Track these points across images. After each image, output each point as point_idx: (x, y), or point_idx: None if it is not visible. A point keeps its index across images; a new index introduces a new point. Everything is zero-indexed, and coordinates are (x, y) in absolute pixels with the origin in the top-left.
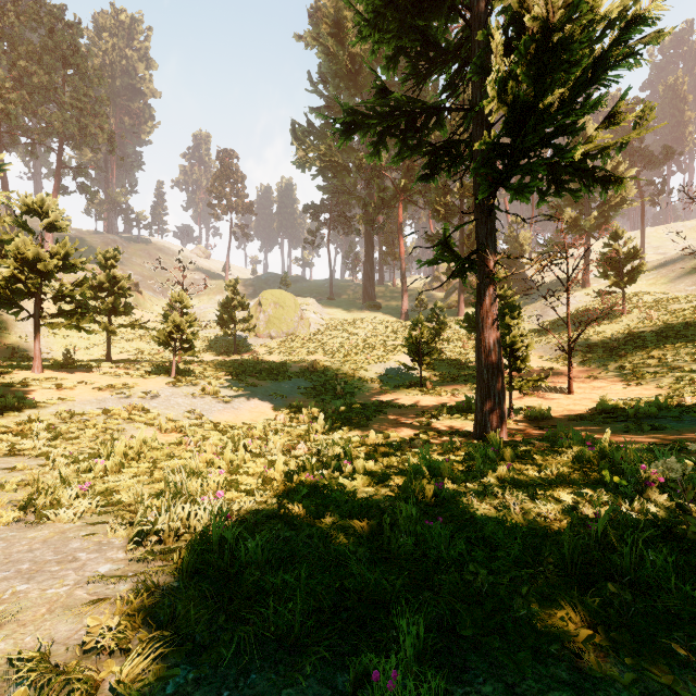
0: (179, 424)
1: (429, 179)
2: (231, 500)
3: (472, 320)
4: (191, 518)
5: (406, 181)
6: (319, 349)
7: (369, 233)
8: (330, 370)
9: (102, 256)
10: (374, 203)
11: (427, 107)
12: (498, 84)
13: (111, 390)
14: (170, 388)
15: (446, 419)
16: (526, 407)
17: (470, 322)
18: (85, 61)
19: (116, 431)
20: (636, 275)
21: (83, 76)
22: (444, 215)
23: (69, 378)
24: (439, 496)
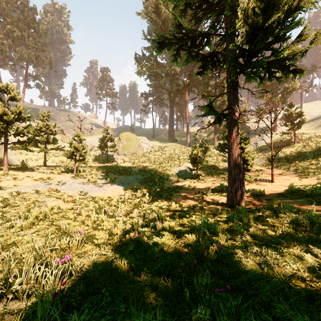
0: (74, 198)
1: (201, 74)
2: (85, 252)
3: (222, 146)
4: (43, 278)
5: (189, 80)
6: (147, 160)
7: (171, 106)
8: (152, 170)
9: (42, 115)
10: (174, 91)
11: (202, 33)
12: (243, 11)
13: (41, 181)
14: (72, 179)
15: (210, 195)
16: (251, 189)
17: (221, 147)
18: (38, 26)
19: (41, 202)
20: (301, 124)
21: (37, 33)
22: (207, 97)
23: (21, 174)
24: (219, 253)
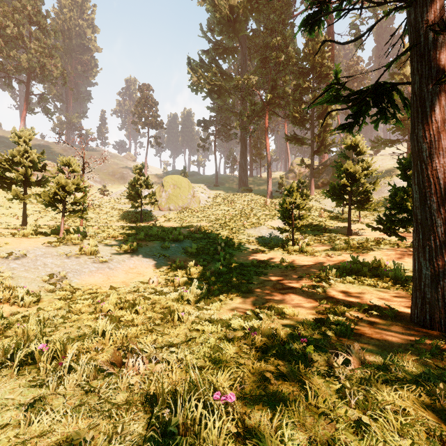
0: (17, 292)
1: (313, 26)
2: None
3: (337, 188)
4: None
5: (271, 95)
6: (205, 218)
7: (243, 137)
8: (212, 233)
9: (17, 134)
10: (247, 114)
11: None
12: None
13: None
14: (44, 248)
15: (337, 283)
16: None
17: (335, 191)
18: (45, 20)
19: None
20: None
21: (43, 30)
22: (299, 120)
23: None
24: None
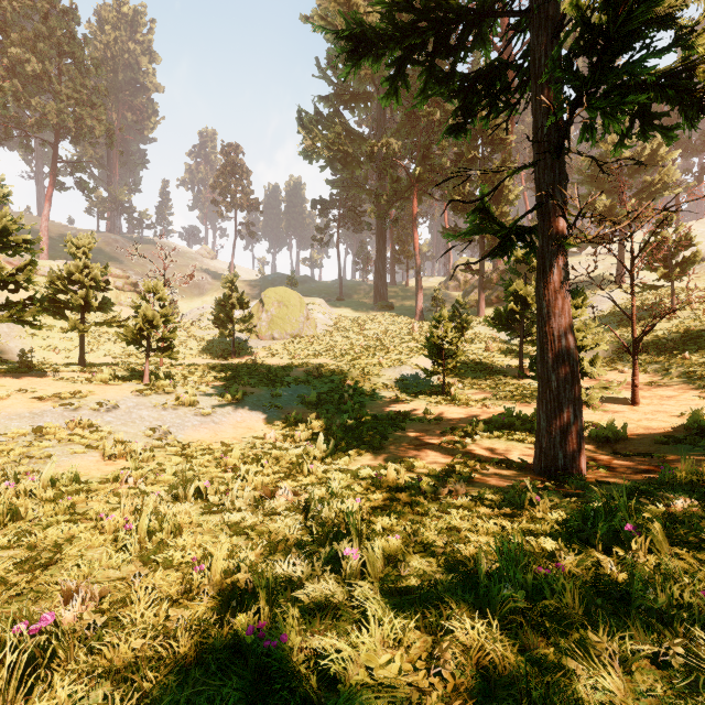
0: (131, 447)
1: (459, 133)
2: None
3: (503, 316)
4: None
5: (421, 169)
6: (325, 352)
7: (380, 228)
8: (336, 375)
9: (73, 242)
10: (386, 195)
11: (466, 10)
12: None
13: (55, 401)
14: (135, 397)
15: (484, 438)
16: (587, 423)
17: (501, 319)
18: (81, 49)
19: (39, 458)
20: (687, 267)
21: (79, 65)
22: (463, 206)
23: (8, 385)
24: None
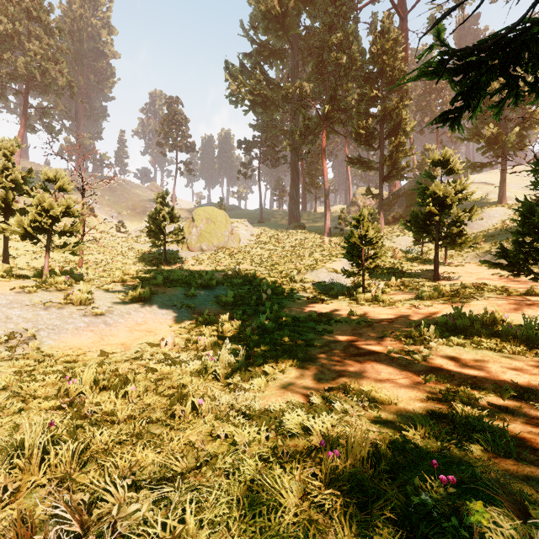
0: None
1: None
2: None
3: (421, 218)
4: None
5: (329, 107)
6: (246, 260)
7: (294, 161)
8: (255, 277)
9: None
10: (300, 131)
11: None
12: None
13: None
14: (13, 295)
15: (440, 345)
16: None
17: (417, 221)
18: (47, 15)
19: None
20: None
21: (45, 28)
22: (365, 138)
23: None
24: None
